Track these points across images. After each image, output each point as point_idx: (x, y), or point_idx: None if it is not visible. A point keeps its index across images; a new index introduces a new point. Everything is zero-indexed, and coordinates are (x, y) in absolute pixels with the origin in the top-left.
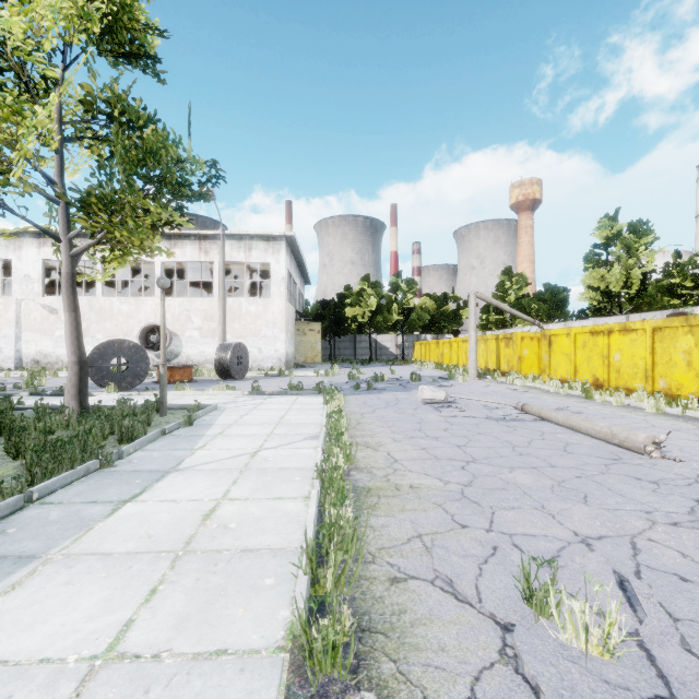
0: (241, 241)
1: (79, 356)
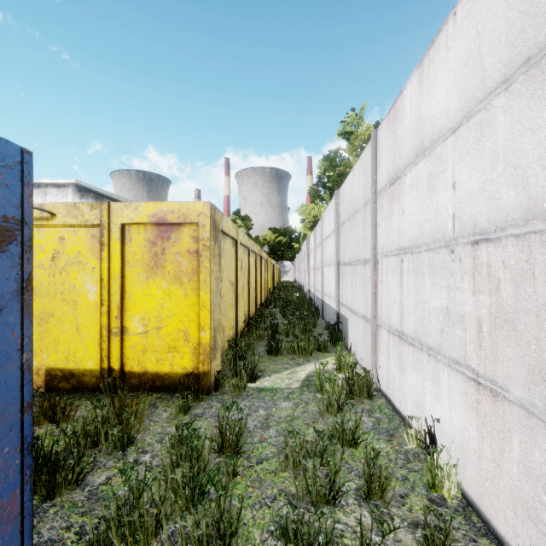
0: (39, 189)
1: None
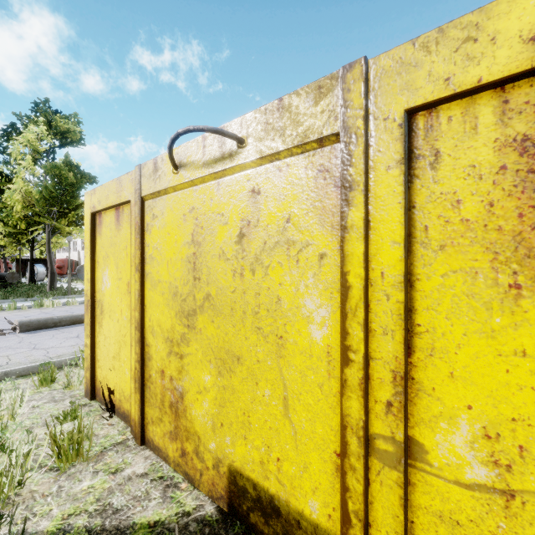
0: None
1: (51, 270)
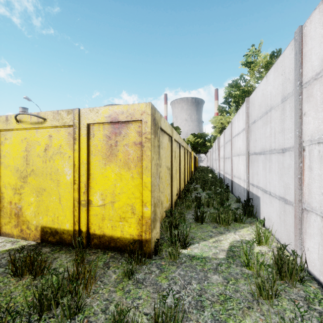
0: None
1: None
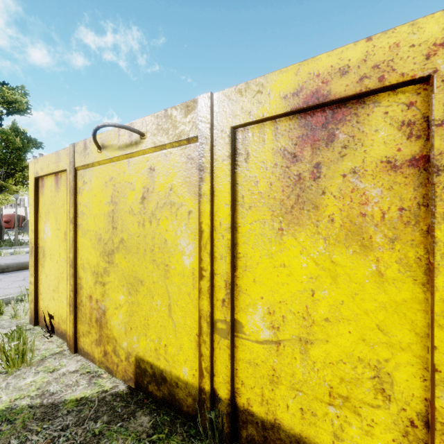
0: None
1: None
